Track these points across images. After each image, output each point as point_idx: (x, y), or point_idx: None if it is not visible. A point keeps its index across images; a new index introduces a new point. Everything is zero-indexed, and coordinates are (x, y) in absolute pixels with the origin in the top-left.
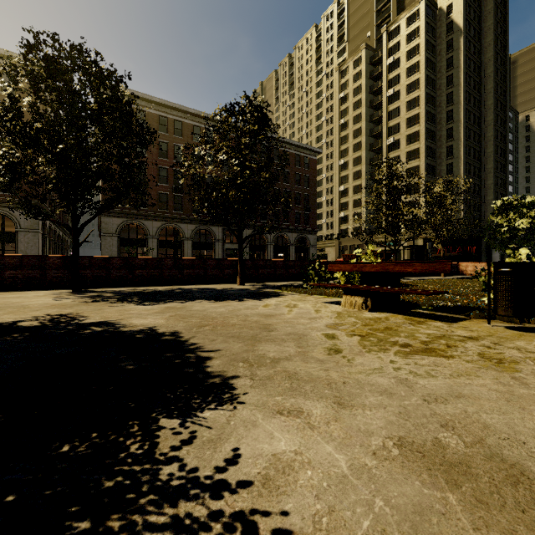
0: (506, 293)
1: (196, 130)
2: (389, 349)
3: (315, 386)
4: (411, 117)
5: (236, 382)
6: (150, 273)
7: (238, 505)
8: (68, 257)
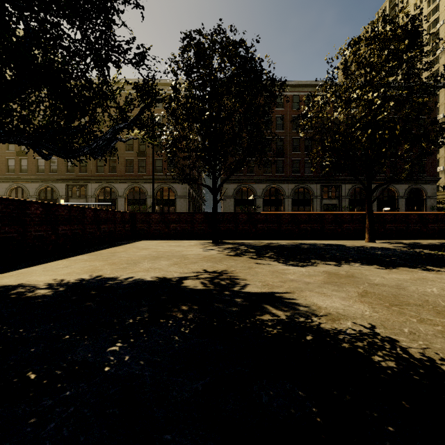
0: None
1: (295, 99)
2: None
3: None
4: None
5: None
6: (270, 227)
7: None
8: (208, 213)
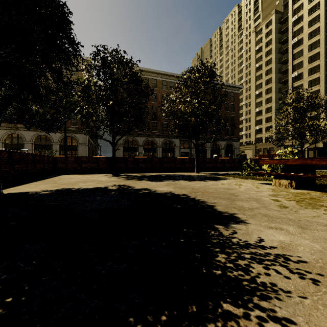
0: None
1: (164, 83)
2: (319, 208)
3: (282, 220)
4: (312, 55)
5: (237, 215)
6: (146, 166)
7: (275, 252)
8: (108, 157)
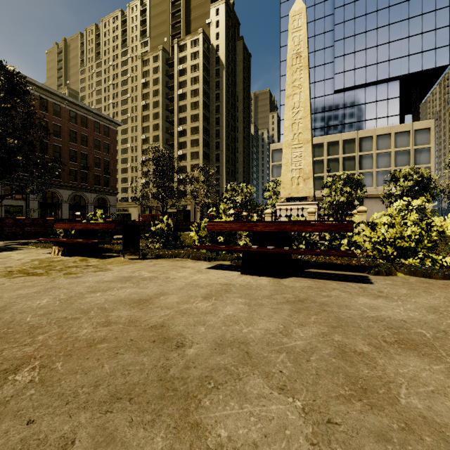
0: (124, 240)
1: None
2: (12, 276)
3: None
4: (194, 115)
5: None
6: None
7: None
8: None
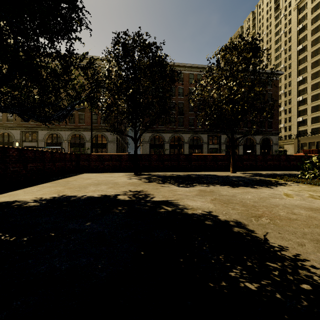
0: None
1: (191, 76)
2: None
3: None
4: None
5: None
6: (172, 164)
7: None
8: (131, 154)
